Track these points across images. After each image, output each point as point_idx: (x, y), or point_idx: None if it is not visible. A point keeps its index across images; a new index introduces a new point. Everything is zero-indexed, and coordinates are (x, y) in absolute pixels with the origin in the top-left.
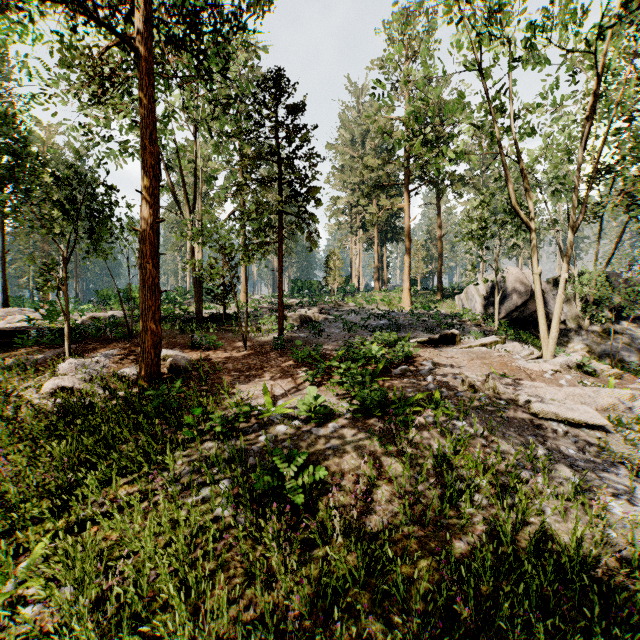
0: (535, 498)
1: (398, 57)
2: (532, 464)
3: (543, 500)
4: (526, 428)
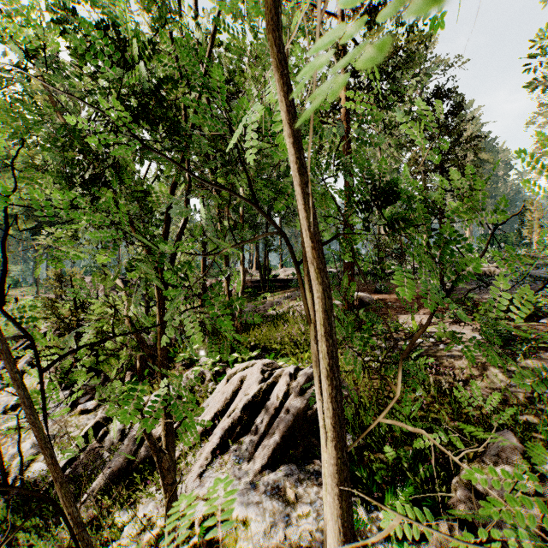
0: None
1: None
2: None
3: None
4: None
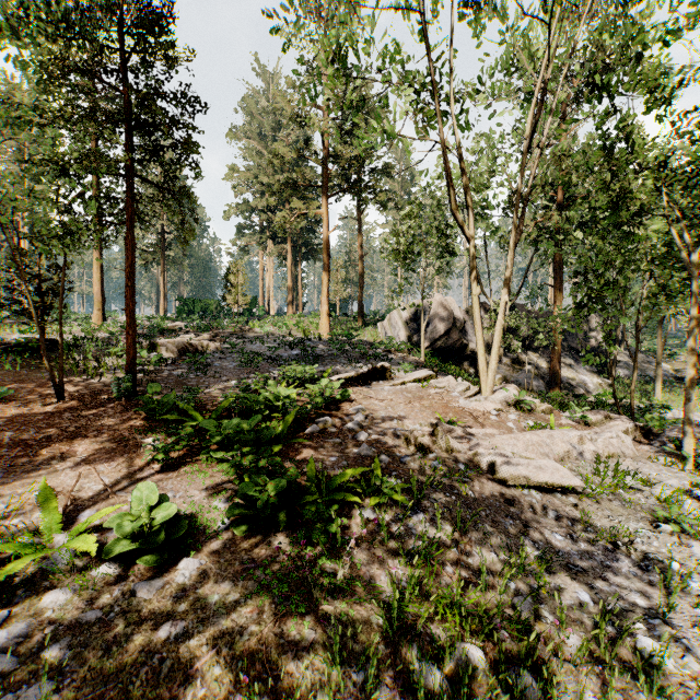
0: (558, 669)
1: (315, 28)
2: (524, 578)
3: (586, 689)
4: (498, 507)
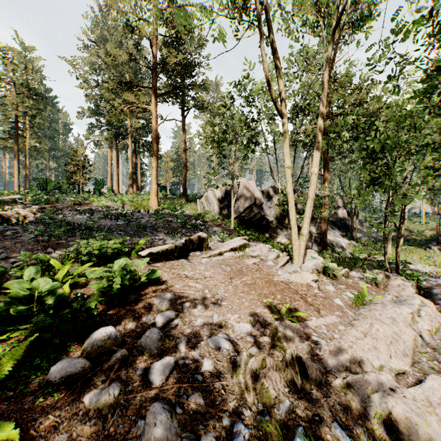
0: None
1: None
2: None
3: None
4: None
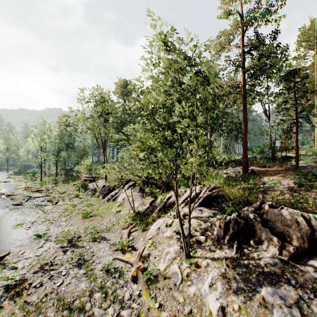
0: None
1: None
2: None
3: None
4: None
